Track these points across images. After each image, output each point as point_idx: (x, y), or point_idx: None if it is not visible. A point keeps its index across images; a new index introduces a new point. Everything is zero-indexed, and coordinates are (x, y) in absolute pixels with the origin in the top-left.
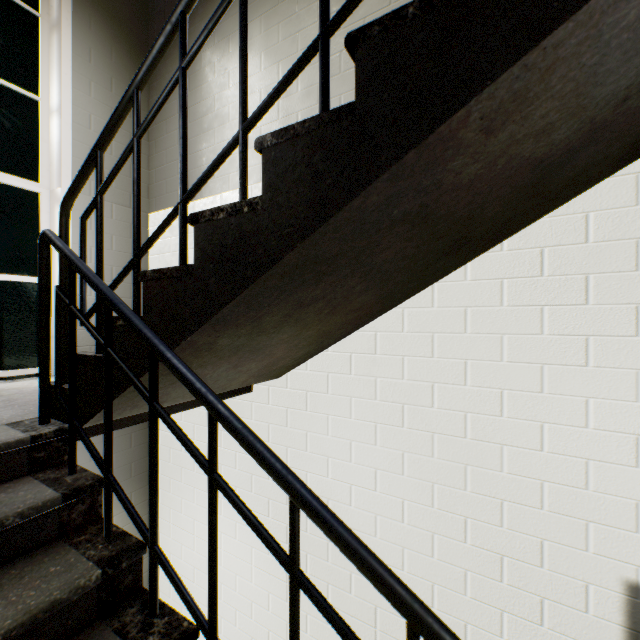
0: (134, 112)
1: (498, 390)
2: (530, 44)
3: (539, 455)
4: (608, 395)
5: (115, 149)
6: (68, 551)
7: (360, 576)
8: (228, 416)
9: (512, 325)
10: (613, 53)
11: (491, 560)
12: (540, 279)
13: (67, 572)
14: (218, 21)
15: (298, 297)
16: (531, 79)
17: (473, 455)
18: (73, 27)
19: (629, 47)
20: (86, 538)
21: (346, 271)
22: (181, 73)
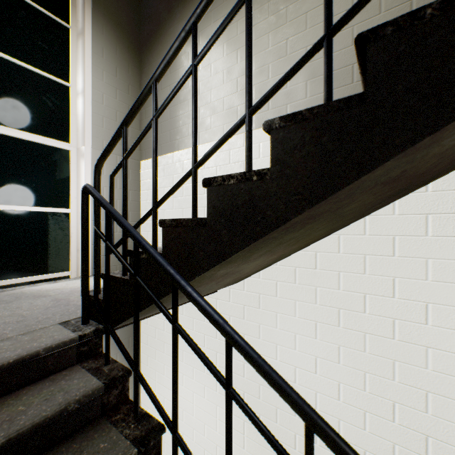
0: (153, 99)
1: (423, 303)
2: None
3: None
4: None
5: (118, 117)
6: (110, 429)
7: (303, 437)
8: (244, 346)
9: (436, 251)
10: None
11: (417, 438)
12: None
13: (113, 449)
14: (225, 27)
15: (282, 240)
16: None
17: (400, 353)
18: (92, 34)
19: None
20: (121, 417)
21: (322, 219)
22: (193, 69)
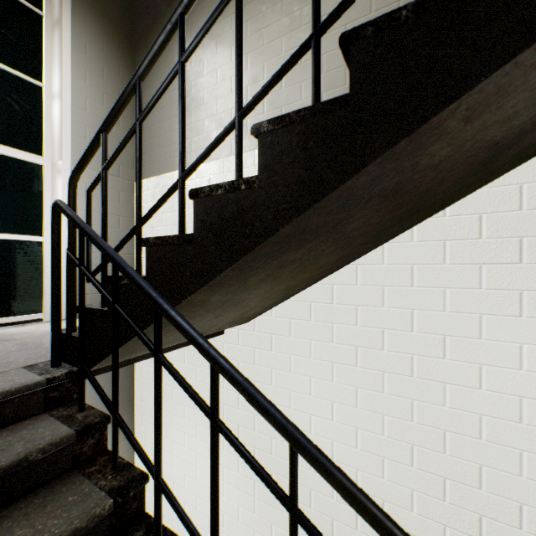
0: (136, 100)
1: (441, 336)
2: (524, 44)
3: (478, 392)
4: None
5: None
6: (82, 481)
7: (319, 493)
8: (230, 369)
9: (454, 280)
10: None
11: (435, 482)
12: (479, 241)
13: (83, 501)
14: (215, 21)
15: (280, 260)
16: (516, 75)
17: (419, 391)
18: (72, 24)
19: None
20: (96, 469)
21: (323, 238)
22: (180, 66)
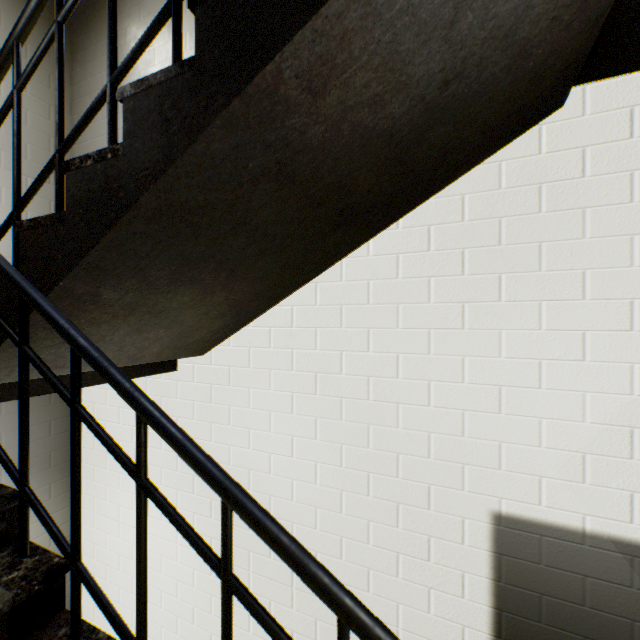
0: (14, 64)
1: (395, 354)
2: (313, 12)
3: (427, 410)
4: (479, 353)
5: (31, 120)
6: None
7: None
8: (87, 347)
9: (406, 295)
10: (404, 34)
11: (389, 509)
12: (428, 254)
13: None
14: None
15: (181, 251)
16: (330, 46)
17: (375, 415)
18: None
19: (418, 31)
20: None
21: (226, 227)
22: (57, 27)
